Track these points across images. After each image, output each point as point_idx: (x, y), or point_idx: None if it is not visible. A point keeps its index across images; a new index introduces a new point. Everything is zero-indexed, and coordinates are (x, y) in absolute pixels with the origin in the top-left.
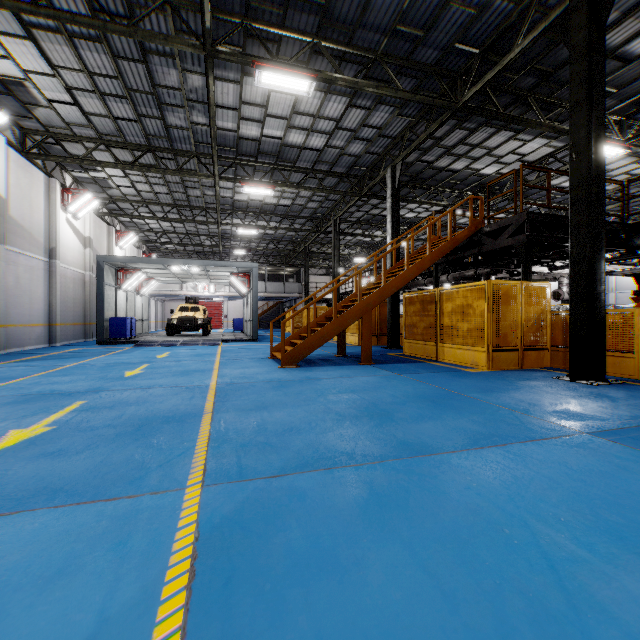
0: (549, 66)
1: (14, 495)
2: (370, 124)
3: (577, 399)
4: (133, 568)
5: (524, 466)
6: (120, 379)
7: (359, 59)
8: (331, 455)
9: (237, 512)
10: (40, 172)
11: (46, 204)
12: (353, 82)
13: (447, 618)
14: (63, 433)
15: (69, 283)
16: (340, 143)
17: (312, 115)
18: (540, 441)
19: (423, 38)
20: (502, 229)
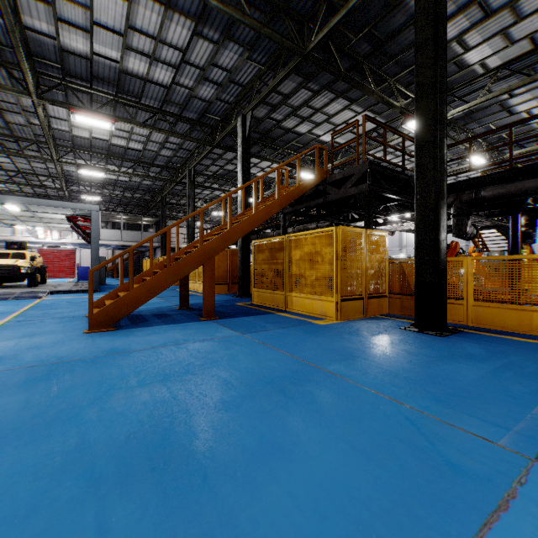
0: (382, 34)
1: None
2: (219, 64)
3: (448, 363)
4: None
5: None
6: None
7: None
8: None
9: None
10: None
11: None
12: None
13: None
14: None
15: None
16: (189, 82)
17: (152, 37)
18: (503, 522)
19: None
20: (344, 181)
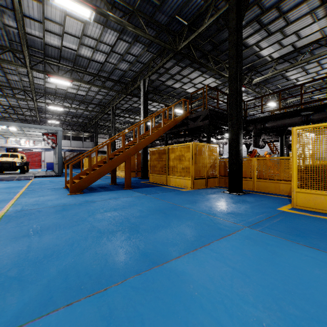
0: (217, 41)
1: None
2: (131, 53)
3: (235, 204)
4: None
5: (224, 263)
6: None
7: (124, 9)
8: (79, 282)
9: None
10: None
11: None
12: (120, 21)
13: None
14: None
15: None
16: (114, 61)
17: (96, 39)
18: (227, 237)
19: (159, 7)
20: (197, 117)
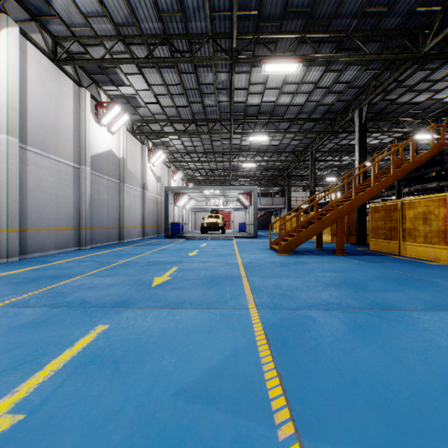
0: None
1: (174, 302)
2: (341, 81)
3: None
4: (240, 334)
5: None
6: (188, 257)
7: (334, 39)
8: (326, 303)
9: (279, 321)
10: (138, 142)
11: (141, 160)
12: (329, 57)
13: (408, 376)
14: (177, 280)
15: (151, 203)
16: (317, 98)
17: (297, 83)
18: None
19: (387, 12)
20: None
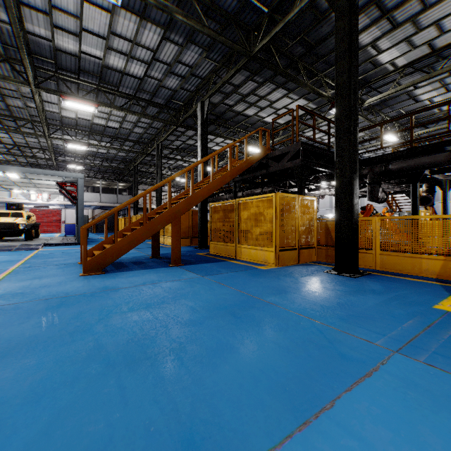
0: (313, 40)
1: None
2: (183, 61)
3: (354, 295)
4: None
5: None
6: None
7: None
8: None
9: None
10: None
11: None
12: (163, 5)
13: None
14: None
15: None
16: (158, 75)
17: (130, 40)
18: (366, 382)
19: None
20: (282, 156)
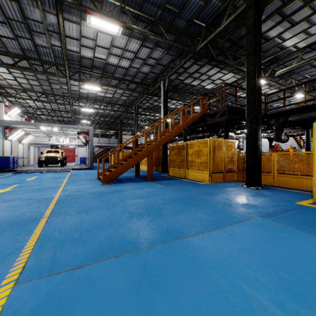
0: (236, 38)
1: None
2: (152, 57)
3: (252, 197)
4: None
5: (234, 242)
6: None
7: (146, 20)
8: (121, 244)
9: (35, 310)
10: None
11: None
12: (143, 31)
13: None
14: None
15: None
16: (137, 66)
17: (122, 48)
18: (239, 223)
19: (178, 14)
20: (215, 114)
